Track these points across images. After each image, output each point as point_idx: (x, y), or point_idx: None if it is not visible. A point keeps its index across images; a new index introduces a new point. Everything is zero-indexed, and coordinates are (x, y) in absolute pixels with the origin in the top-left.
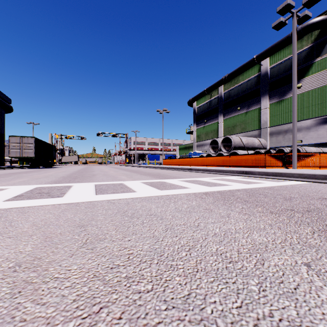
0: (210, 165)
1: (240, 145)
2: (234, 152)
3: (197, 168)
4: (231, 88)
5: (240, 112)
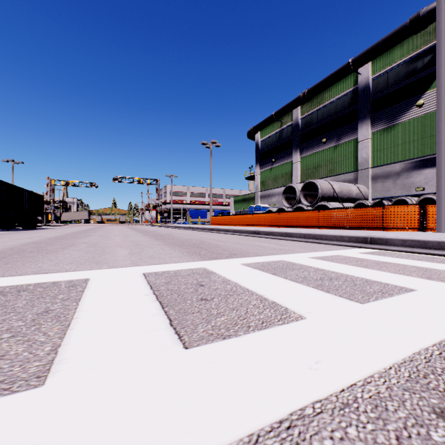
0: (285, 226)
1: (331, 194)
2: (321, 204)
3: (269, 231)
4: (312, 110)
5: (327, 145)
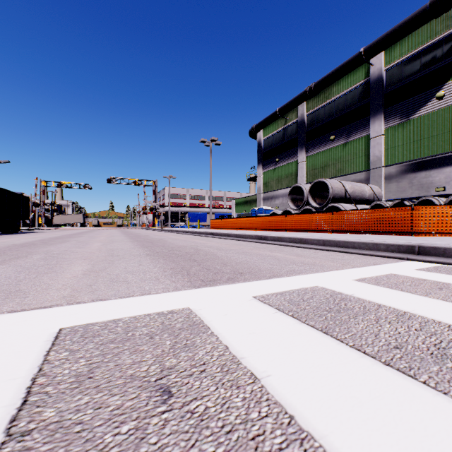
0: (293, 230)
1: (343, 194)
2: (332, 206)
3: (278, 237)
4: (318, 106)
5: (335, 143)
